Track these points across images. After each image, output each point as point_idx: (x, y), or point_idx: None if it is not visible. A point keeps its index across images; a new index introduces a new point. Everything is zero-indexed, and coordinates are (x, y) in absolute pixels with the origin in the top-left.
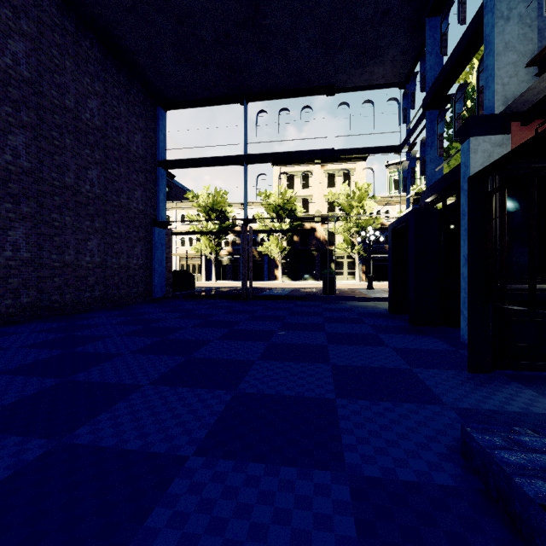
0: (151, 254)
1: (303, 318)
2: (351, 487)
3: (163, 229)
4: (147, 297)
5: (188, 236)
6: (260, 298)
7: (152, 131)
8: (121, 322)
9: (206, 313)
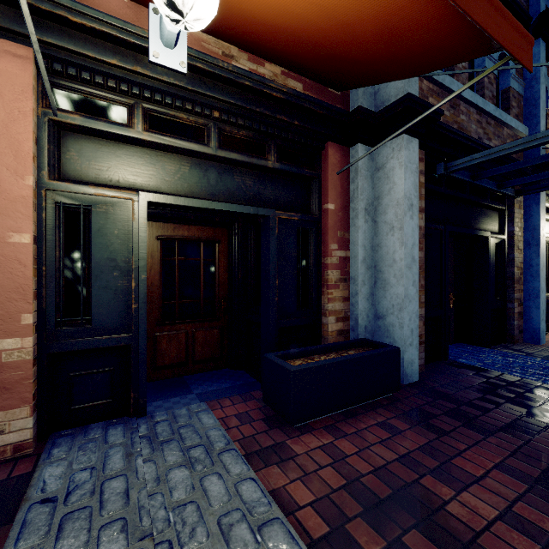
0: None
1: None
2: None
3: None
4: None
5: None
6: None
7: None
8: None
9: None
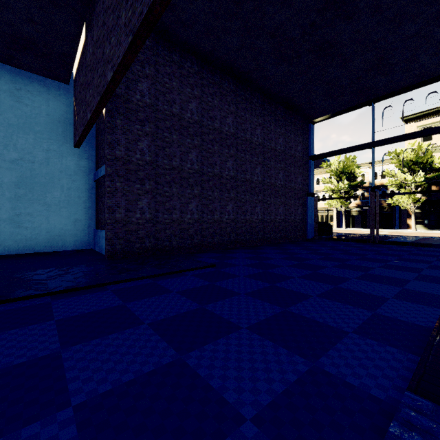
0: (305, 213)
1: (417, 257)
2: (402, 289)
3: (312, 197)
4: (303, 238)
5: (322, 194)
6: (386, 243)
7: (306, 140)
8: (301, 249)
9: (344, 249)
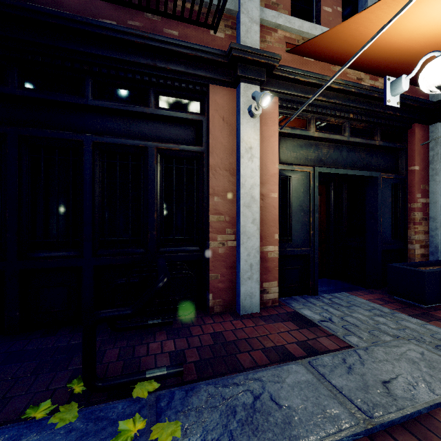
0: None
1: None
2: None
3: None
4: None
5: None
6: None
7: None
8: None
9: None
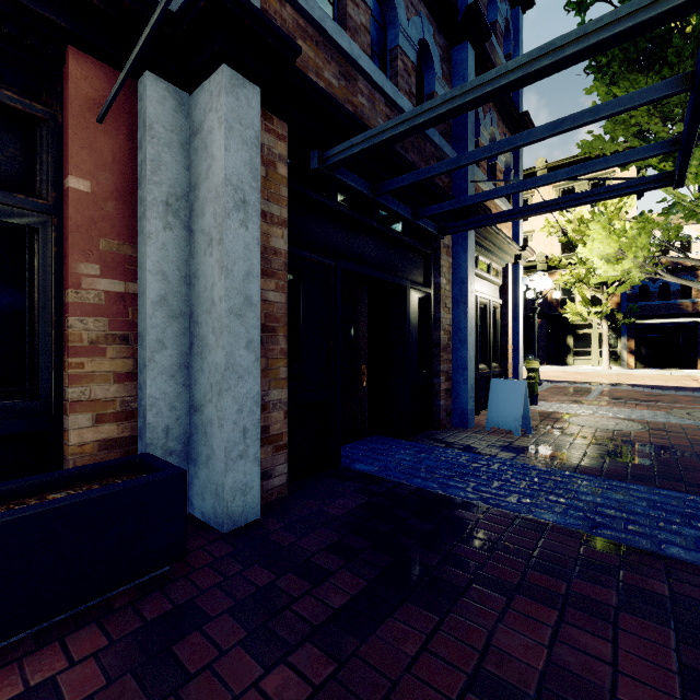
0: None
1: None
2: None
3: None
4: None
5: None
6: None
7: None
8: None
9: None
